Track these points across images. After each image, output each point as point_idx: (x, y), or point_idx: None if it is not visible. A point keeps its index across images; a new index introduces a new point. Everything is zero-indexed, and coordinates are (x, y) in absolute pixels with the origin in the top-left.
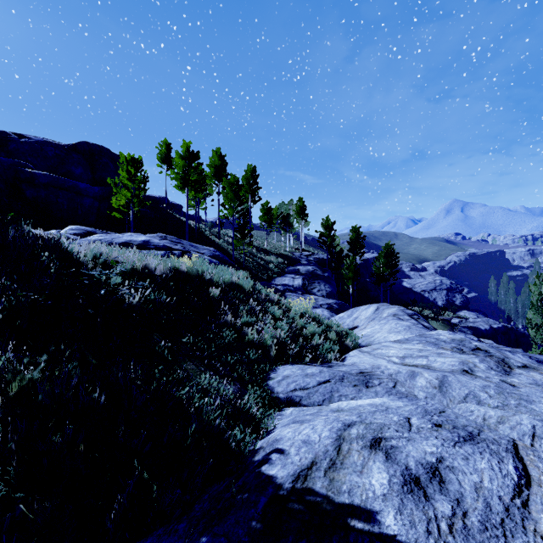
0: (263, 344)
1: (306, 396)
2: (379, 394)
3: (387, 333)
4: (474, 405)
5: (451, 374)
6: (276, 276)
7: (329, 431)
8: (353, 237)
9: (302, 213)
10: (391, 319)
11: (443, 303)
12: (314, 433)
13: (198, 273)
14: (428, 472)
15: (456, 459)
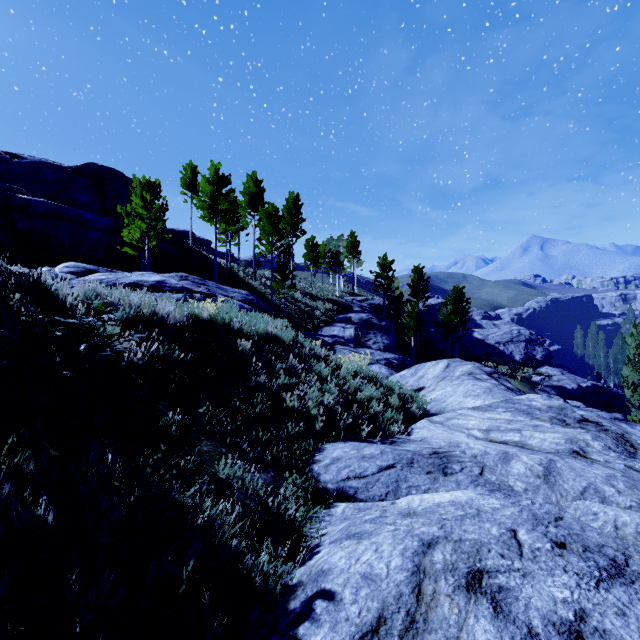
0: (306, 414)
1: (363, 487)
2: (462, 484)
3: (462, 396)
4: (597, 505)
5: (559, 458)
6: (323, 325)
7: (401, 556)
8: (415, 279)
9: (354, 250)
10: (466, 379)
11: (521, 357)
12: (379, 560)
13: (223, 322)
14: None
15: (605, 614)
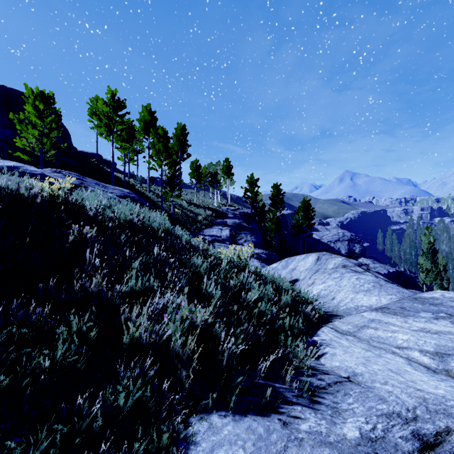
0: (164, 347)
1: None
2: None
3: (352, 292)
4: None
5: None
6: (204, 227)
7: None
8: (274, 194)
9: (228, 172)
10: (345, 272)
11: (345, 251)
12: None
13: (69, 206)
14: None
15: None
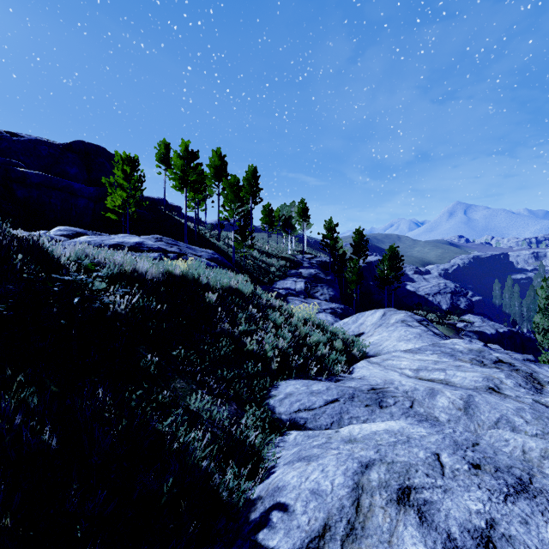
0: (263, 356)
1: (312, 418)
2: (395, 415)
3: (396, 341)
4: (508, 433)
5: (477, 393)
6: (277, 279)
7: (343, 475)
8: (356, 240)
9: (304, 215)
10: (400, 326)
11: (447, 306)
12: (325, 478)
13: (193, 277)
14: (479, 544)
15: (511, 523)
